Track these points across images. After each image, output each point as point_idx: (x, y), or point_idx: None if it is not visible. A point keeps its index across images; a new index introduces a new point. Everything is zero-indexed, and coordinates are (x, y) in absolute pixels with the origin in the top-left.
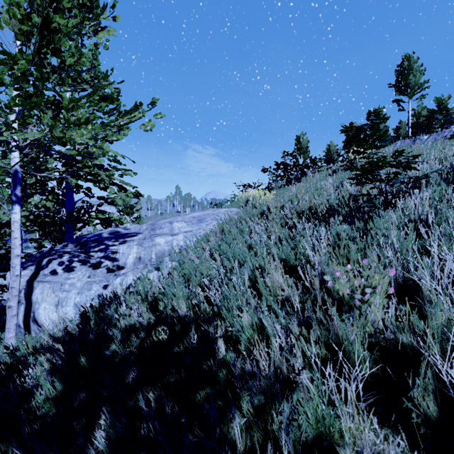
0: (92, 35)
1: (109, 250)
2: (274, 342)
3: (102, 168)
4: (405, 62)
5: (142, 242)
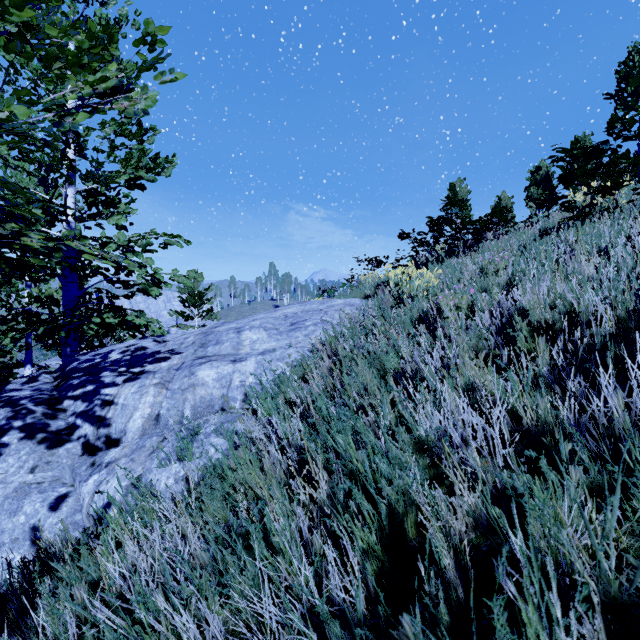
0: (109, 2)
1: (98, 398)
2: None
3: (1, 212)
4: (633, 57)
5: (172, 376)
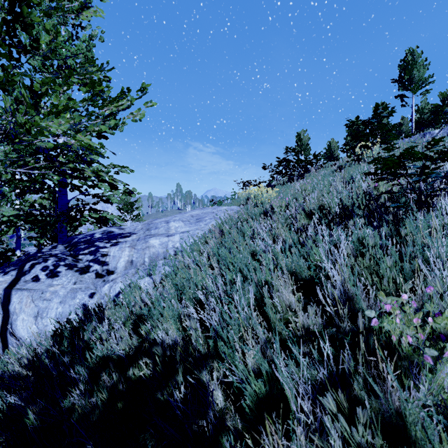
0: (86, 27)
1: (99, 253)
2: (293, 408)
3: (84, 163)
4: (408, 57)
5: (136, 243)
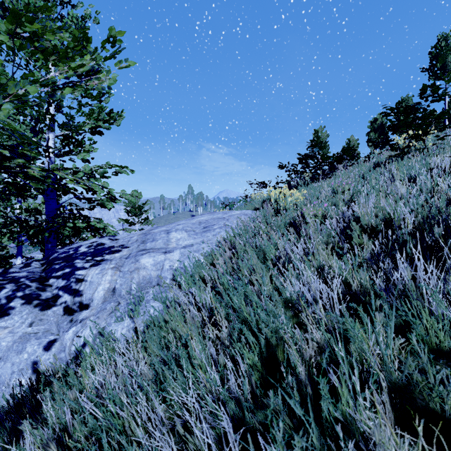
0: (78, 5)
1: (73, 277)
2: None
3: (16, 153)
4: (441, 43)
5: (123, 263)
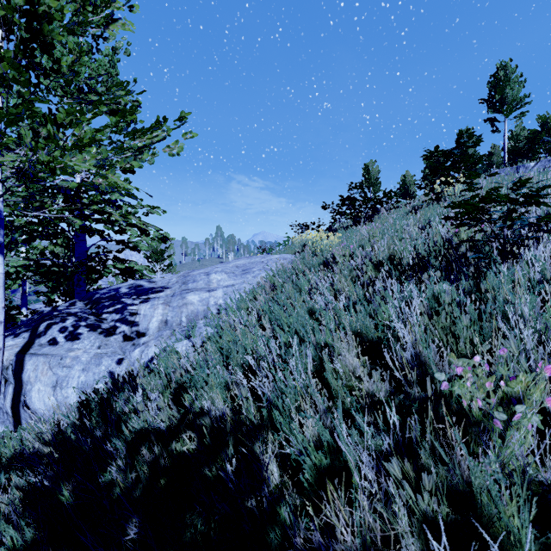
0: (109, 38)
1: (127, 311)
2: (355, 479)
3: (113, 205)
4: (500, 72)
5: (170, 300)
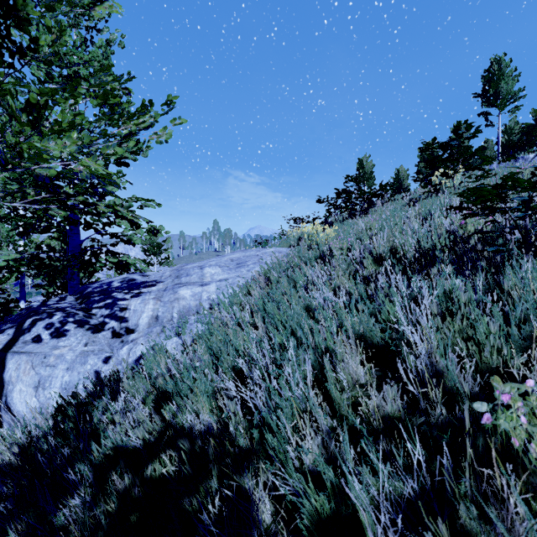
0: (103, 30)
1: (117, 306)
2: None
3: (96, 195)
4: (494, 66)
5: (162, 294)
